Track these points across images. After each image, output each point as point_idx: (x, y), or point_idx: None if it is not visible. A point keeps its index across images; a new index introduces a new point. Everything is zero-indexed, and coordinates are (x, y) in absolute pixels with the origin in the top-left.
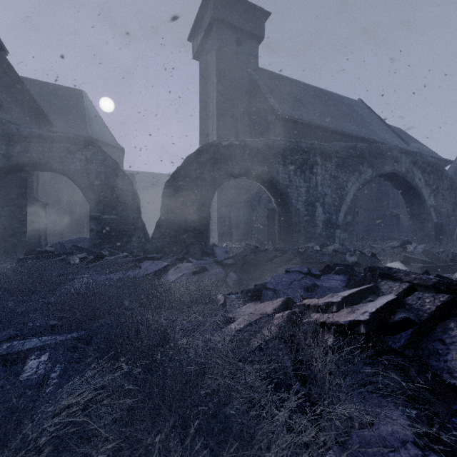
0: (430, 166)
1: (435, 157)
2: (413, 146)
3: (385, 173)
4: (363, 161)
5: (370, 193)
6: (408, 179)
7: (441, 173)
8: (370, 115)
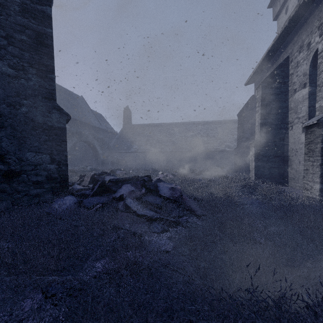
0: (100, 139)
1: (112, 132)
2: (105, 125)
3: (83, 141)
4: (73, 135)
5: (83, 145)
6: (92, 143)
7: (104, 142)
8: (86, 106)
